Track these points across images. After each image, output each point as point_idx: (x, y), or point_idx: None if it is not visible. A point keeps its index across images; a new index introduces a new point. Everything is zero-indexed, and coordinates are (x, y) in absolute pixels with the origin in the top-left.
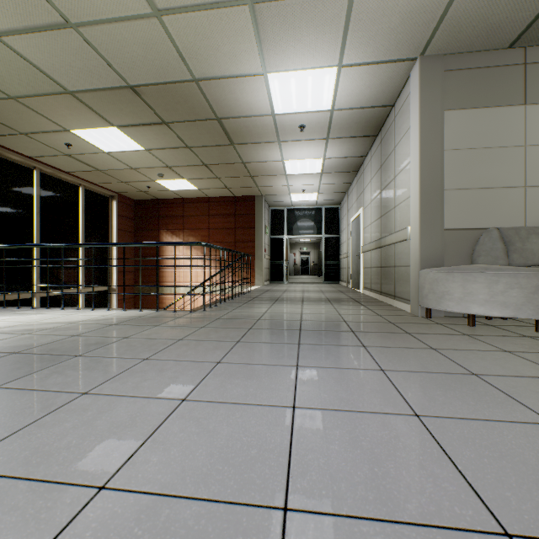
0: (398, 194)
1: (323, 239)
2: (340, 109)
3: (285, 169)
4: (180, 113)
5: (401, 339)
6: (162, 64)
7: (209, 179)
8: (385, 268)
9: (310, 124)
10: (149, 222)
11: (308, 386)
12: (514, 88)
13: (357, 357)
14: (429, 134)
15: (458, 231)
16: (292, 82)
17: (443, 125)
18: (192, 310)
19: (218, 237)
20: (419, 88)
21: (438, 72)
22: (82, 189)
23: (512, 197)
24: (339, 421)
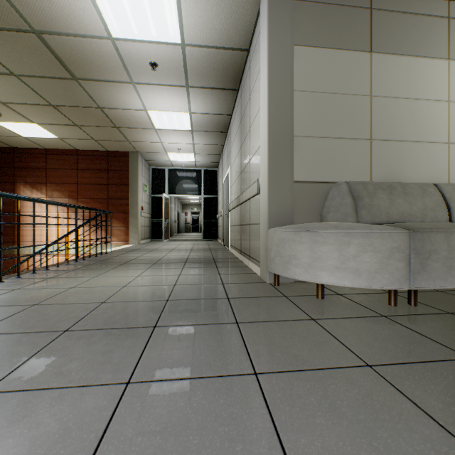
0: (252, 146)
1: (203, 199)
2: (192, 46)
3: (152, 122)
4: None
5: (216, 345)
6: None
7: (67, 126)
8: (243, 226)
9: (162, 61)
10: (1, 173)
11: None
12: (361, 33)
13: None
14: (278, 69)
15: (308, 184)
16: None
17: (293, 61)
18: None
19: (88, 193)
20: (268, 13)
21: None
22: None
23: (359, 150)
24: None
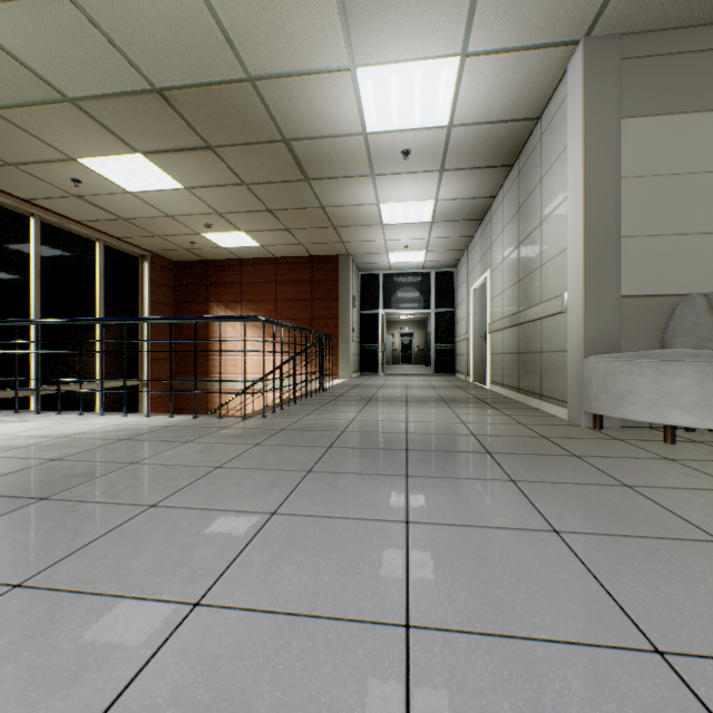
0: (547, 247)
1: (433, 315)
2: (462, 125)
3: (380, 217)
4: (231, 131)
5: (569, 468)
6: (201, 53)
7: (275, 232)
8: (525, 354)
9: (417, 148)
10: (194, 292)
11: (431, 571)
12: None
13: (506, 503)
14: (597, 154)
15: (642, 298)
16: (393, 82)
17: (619, 141)
18: (246, 415)
19: (289, 313)
20: (583, 85)
21: (611, 60)
22: (101, 245)
23: None
24: (504, 669)
